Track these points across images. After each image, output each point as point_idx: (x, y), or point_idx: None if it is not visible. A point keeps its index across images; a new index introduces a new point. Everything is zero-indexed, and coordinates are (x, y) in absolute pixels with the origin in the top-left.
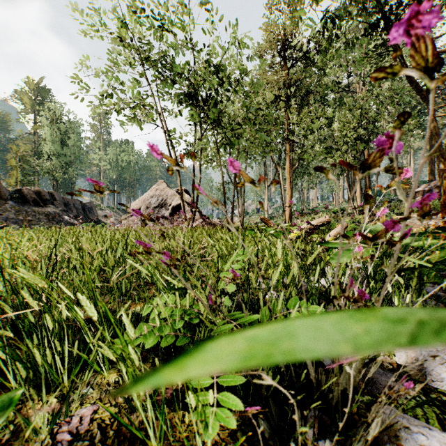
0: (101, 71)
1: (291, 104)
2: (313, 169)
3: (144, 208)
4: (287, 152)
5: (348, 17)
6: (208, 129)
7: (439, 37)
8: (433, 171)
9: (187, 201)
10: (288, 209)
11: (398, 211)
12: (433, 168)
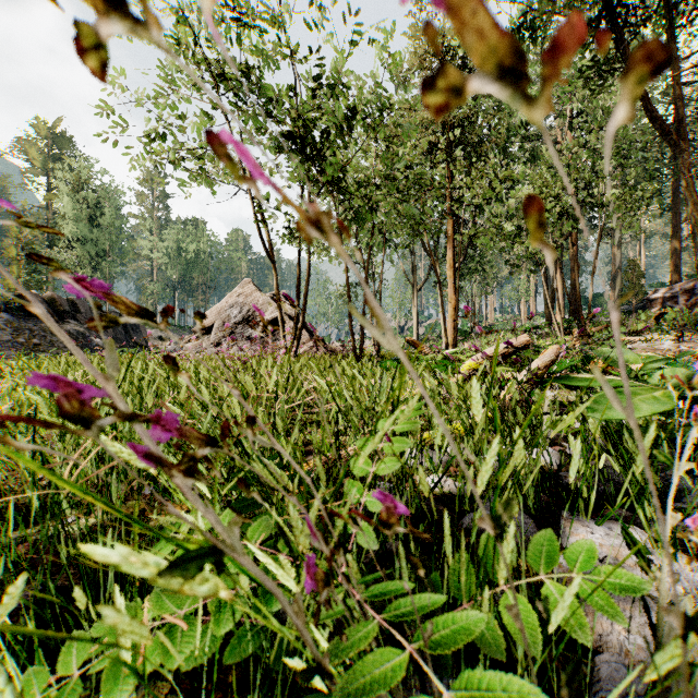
0: (143, 95)
1: (458, 154)
2: (489, 264)
3: (219, 325)
4: (449, 235)
5: (552, 9)
6: (322, 197)
7: (687, 55)
8: (677, 266)
9: (289, 313)
10: (451, 326)
11: (627, 330)
12: (677, 263)
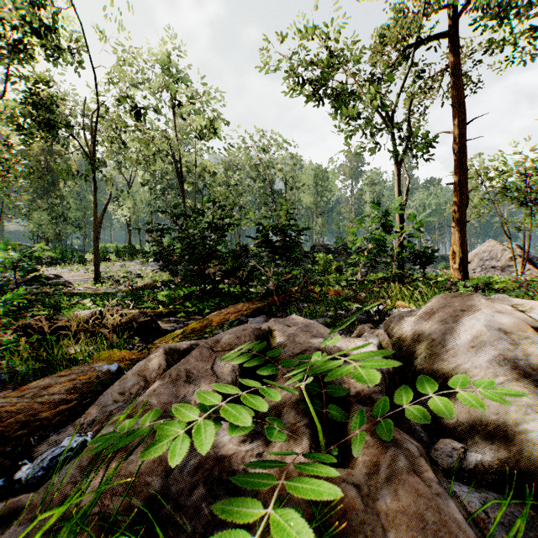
0: None
1: None
2: None
3: (475, 261)
4: None
5: None
6: None
7: None
8: None
9: (518, 254)
10: None
11: None
12: None
